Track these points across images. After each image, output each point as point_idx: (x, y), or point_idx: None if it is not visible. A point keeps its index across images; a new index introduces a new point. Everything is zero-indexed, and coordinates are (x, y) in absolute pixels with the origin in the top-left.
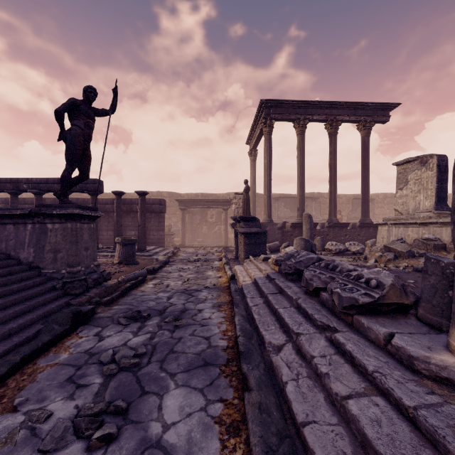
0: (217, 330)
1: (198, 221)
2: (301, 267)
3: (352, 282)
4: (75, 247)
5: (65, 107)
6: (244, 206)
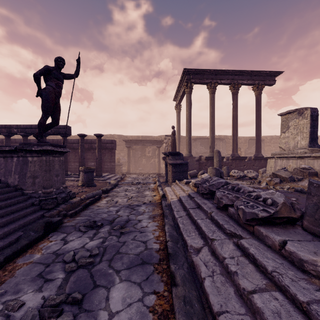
0: (152, 236)
1: (139, 155)
2: (213, 189)
3: (253, 201)
4: (49, 174)
5: (41, 72)
6: (171, 145)
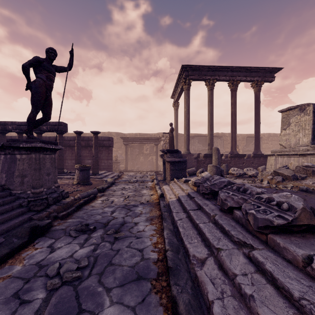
0: (149, 243)
1: (137, 153)
2: (215, 189)
3: (264, 204)
4: (38, 172)
5: (30, 63)
6: (169, 142)
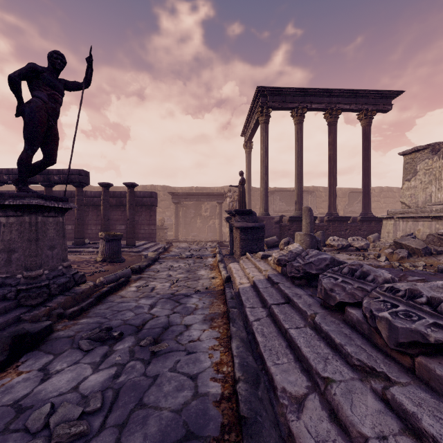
0: (207, 362)
1: (192, 215)
2: (311, 270)
3: (404, 301)
4: (35, 245)
5: (22, 73)
6: (239, 199)
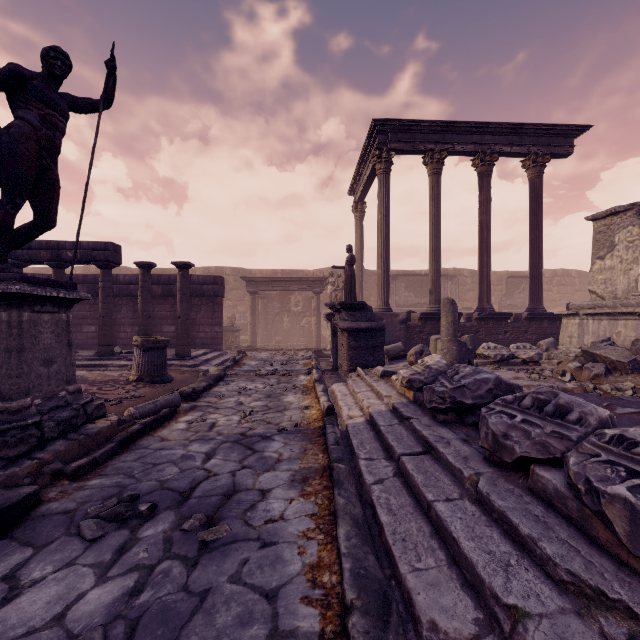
0: (296, 564)
1: (277, 311)
2: (464, 399)
3: None
4: (17, 359)
5: None
6: (346, 287)
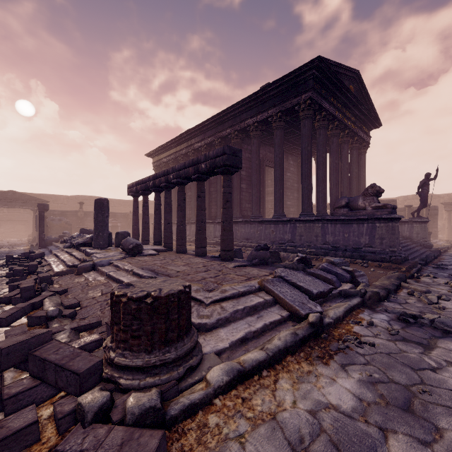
0: None
1: None
2: None
3: None
4: (425, 232)
5: (421, 184)
6: None
